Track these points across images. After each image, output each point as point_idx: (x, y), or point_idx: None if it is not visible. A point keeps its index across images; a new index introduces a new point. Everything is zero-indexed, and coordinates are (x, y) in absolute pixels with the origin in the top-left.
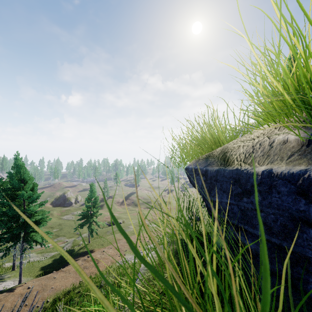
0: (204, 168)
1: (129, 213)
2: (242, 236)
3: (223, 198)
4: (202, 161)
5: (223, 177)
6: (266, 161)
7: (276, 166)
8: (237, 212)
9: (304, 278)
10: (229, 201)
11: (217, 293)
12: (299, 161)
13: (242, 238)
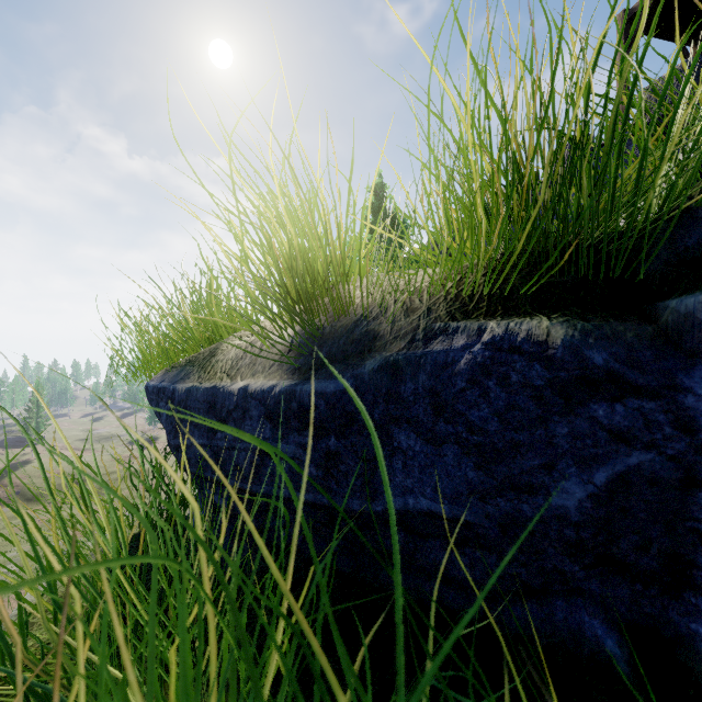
0: (172, 386)
1: (1, 530)
2: (217, 495)
3: (194, 437)
4: (175, 371)
5: (195, 402)
6: (250, 373)
7: (255, 381)
8: (210, 457)
9: (273, 525)
10: (202, 441)
11: (161, 598)
12: (276, 373)
13: (217, 498)
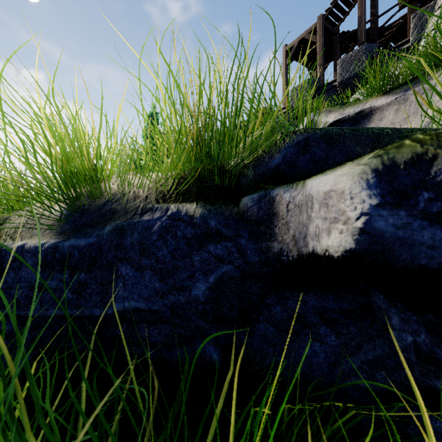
0: None
1: None
2: None
3: None
4: None
5: None
6: (28, 236)
7: (31, 240)
8: None
9: (44, 335)
10: None
11: None
12: (48, 235)
13: None
